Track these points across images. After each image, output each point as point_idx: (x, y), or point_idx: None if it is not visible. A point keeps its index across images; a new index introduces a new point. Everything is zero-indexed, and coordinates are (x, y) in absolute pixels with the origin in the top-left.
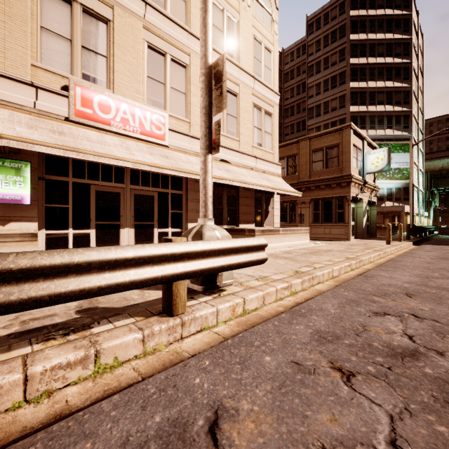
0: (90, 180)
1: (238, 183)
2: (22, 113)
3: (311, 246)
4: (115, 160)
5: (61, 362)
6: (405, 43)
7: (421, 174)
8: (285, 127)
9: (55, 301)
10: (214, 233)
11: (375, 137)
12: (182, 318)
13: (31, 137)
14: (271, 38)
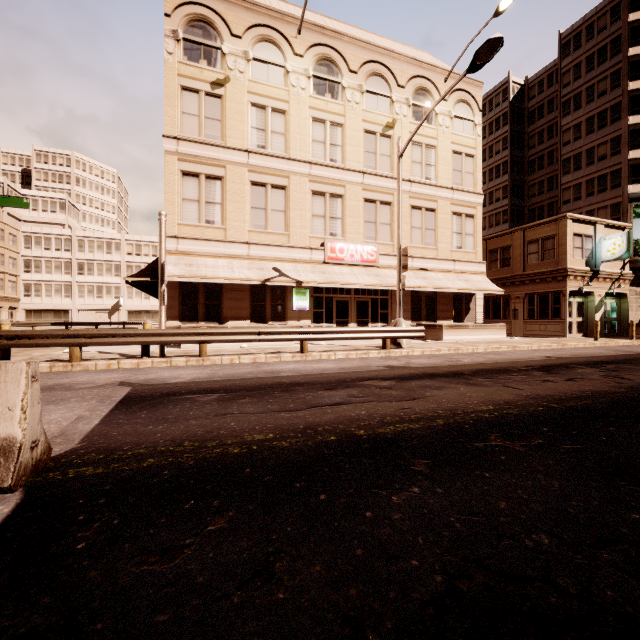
0: (333, 295)
1: (432, 289)
2: (306, 264)
3: (502, 340)
4: (351, 285)
5: (361, 352)
6: None
7: None
8: (530, 186)
9: (360, 338)
10: (402, 325)
11: None
12: (389, 350)
13: (316, 279)
14: (472, 143)
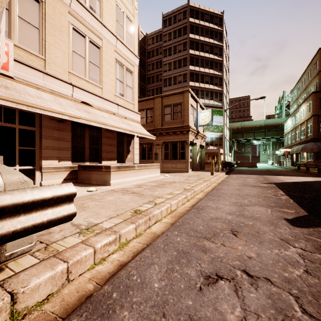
0: None
1: (96, 123)
2: None
3: (161, 178)
4: None
5: None
6: (220, 47)
7: (228, 130)
8: (148, 90)
9: None
10: None
11: (204, 104)
12: None
13: None
14: (131, 10)
